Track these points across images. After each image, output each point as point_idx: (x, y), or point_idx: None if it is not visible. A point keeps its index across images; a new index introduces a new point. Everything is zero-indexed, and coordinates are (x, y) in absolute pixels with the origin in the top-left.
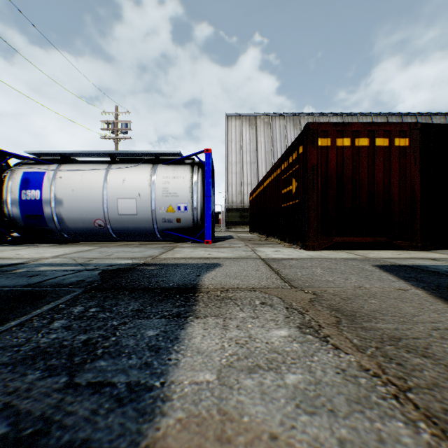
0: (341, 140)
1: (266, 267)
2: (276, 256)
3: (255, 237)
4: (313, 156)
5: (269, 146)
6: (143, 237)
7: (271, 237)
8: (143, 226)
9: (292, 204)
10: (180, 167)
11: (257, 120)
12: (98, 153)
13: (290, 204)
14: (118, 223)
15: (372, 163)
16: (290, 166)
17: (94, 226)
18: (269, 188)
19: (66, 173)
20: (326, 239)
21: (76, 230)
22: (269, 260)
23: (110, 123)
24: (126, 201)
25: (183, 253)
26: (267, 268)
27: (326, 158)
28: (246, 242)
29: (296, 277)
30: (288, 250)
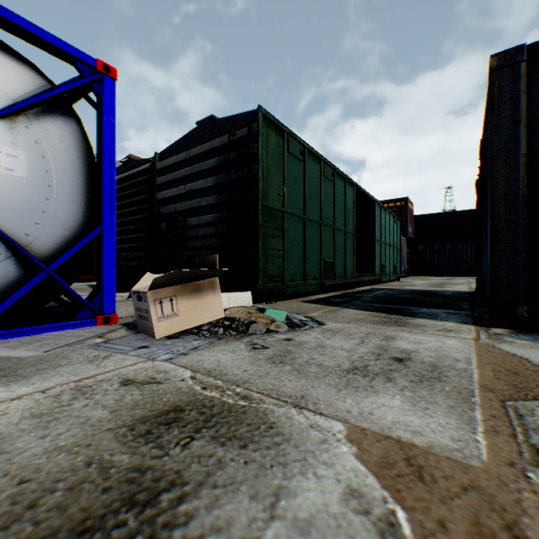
0: None
1: None
2: None
3: None
4: None
5: None
6: None
7: None
8: None
9: None
10: None
11: None
12: None
13: None
14: None
15: None
16: None
17: None
18: None
19: None
20: None
21: None
22: None
23: None
24: None
25: None
26: None
27: None
28: None
29: None
30: None
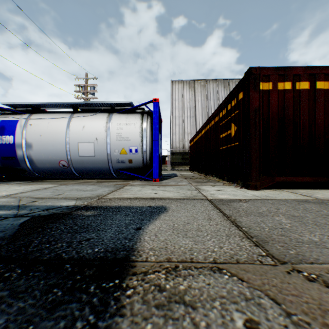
0: (282, 84)
1: (218, 214)
2: (222, 196)
3: (196, 175)
4: (255, 99)
5: (205, 104)
6: (101, 175)
7: (210, 175)
8: (100, 166)
9: (231, 147)
10: (132, 115)
11: (195, 83)
12: (62, 104)
13: (228, 147)
14: (79, 164)
15: (313, 106)
16: (228, 112)
17: (59, 166)
18: (207, 134)
19: (36, 121)
20: (267, 178)
21: (44, 170)
22: (216, 201)
23: (82, 86)
24: (85, 144)
25: (131, 192)
26: (220, 215)
27: (267, 101)
28: (189, 180)
29: (265, 234)
30: (231, 189)
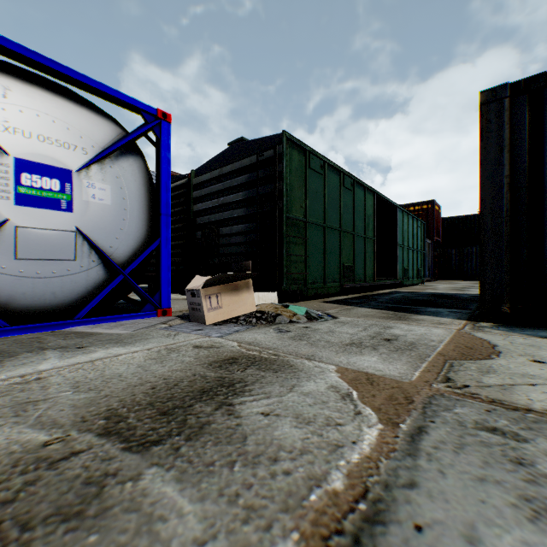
0: None
1: None
2: None
3: None
4: None
5: None
6: None
7: None
8: None
9: None
10: None
11: None
12: None
13: None
14: None
15: None
16: None
17: None
18: None
19: None
20: None
21: None
22: None
23: None
24: None
25: None
26: None
27: None
28: None
29: None
30: None
